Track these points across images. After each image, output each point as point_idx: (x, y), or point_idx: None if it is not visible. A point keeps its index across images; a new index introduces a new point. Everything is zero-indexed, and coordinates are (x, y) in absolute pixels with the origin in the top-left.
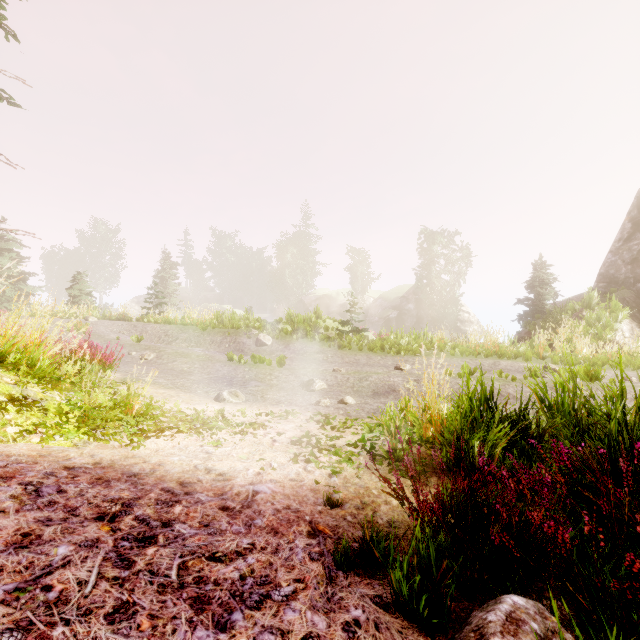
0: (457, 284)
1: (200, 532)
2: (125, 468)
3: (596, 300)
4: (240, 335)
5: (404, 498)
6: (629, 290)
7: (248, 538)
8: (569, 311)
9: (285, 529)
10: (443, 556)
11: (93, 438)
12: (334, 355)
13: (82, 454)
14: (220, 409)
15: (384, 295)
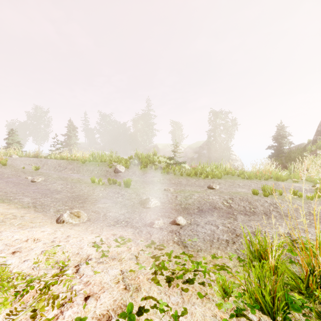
0: (229, 140)
1: None
2: None
3: None
4: (105, 166)
5: None
6: None
7: None
8: (308, 151)
9: None
10: None
11: None
12: (164, 178)
13: None
14: None
15: (190, 146)
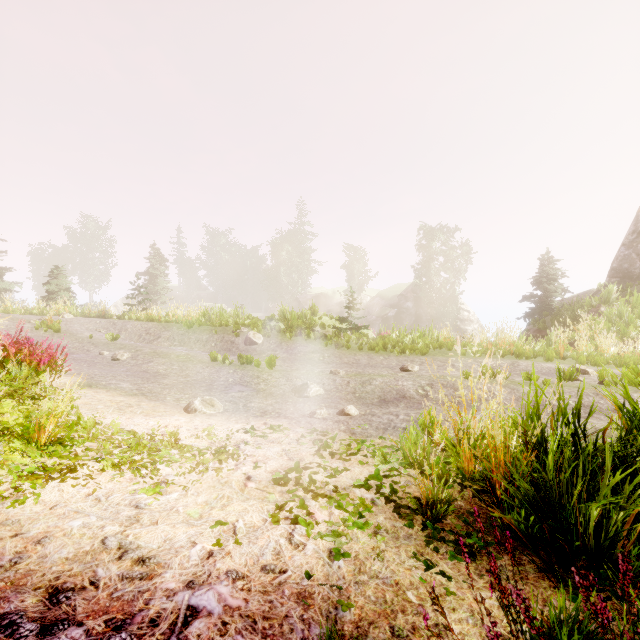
0: (457, 282)
1: None
2: None
3: (615, 295)
4: (228, 333)
5: None
6: None
7: None
8: (586, 307)
9: None
10: None
11: None
12: (331, 355)
13: None
14: (173, 431)
15: (381, 293)
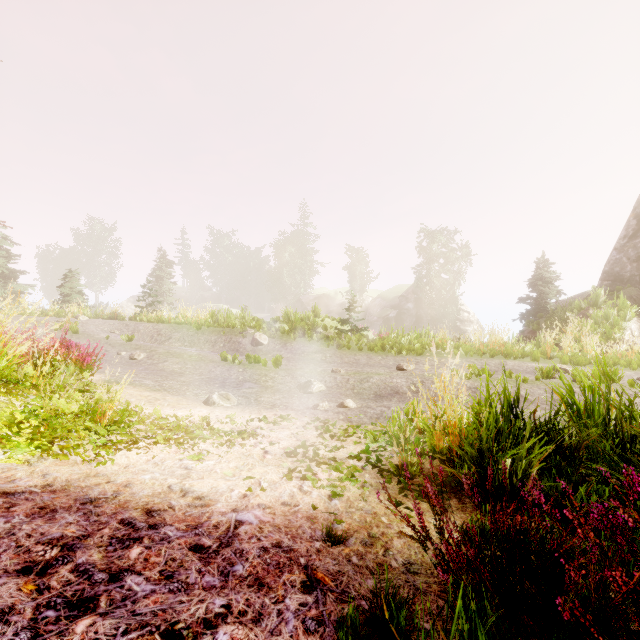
0: (457, 283)
1: (158, 589)
2: (81, 492)
3: (603, 298)
4: (235, 334)
5: (427, 539)
6: (635, 288)
7: (222, 597)
8: (575, 309)
9: (273, 579)
10: (489, 634)
11: (48, 453)
12: (333, 355)
13: (32, 473)
14: (205, 416)
15: (383, 294)
